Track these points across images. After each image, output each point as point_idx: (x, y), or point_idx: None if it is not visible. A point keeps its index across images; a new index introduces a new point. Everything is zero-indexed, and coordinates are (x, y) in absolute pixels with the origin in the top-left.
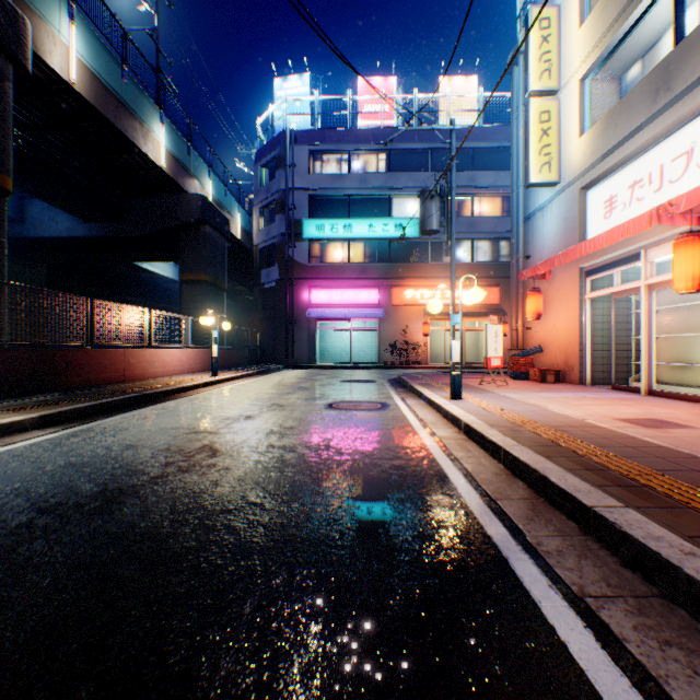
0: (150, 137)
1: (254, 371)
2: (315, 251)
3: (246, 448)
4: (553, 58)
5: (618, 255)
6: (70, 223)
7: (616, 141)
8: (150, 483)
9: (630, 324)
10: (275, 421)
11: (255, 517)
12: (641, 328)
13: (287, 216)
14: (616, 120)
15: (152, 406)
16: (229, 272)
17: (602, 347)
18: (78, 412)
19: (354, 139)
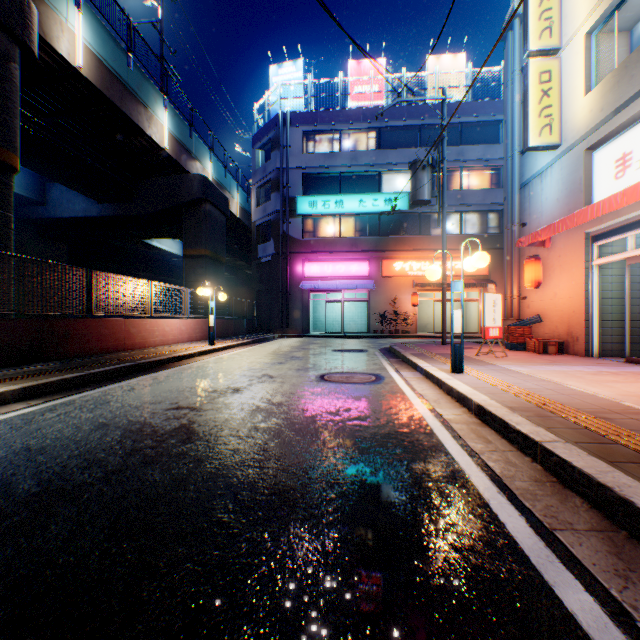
0: (154, 120)
1: (250, 340)
2: (308, 226)
3: (226, 431)
4: (555, 15)
5: (634, 216)
6: (85, 204)
7: (632, 93)
8: (100, 483)
9: None
10: (262, 395)
11: (215, 553)
12: None
13: (281, 193)
14: (632, 70)
15: (144, 376)
16: (229, 249)
17: (610, 316)
18: (65, 383)
19: (345, 119)
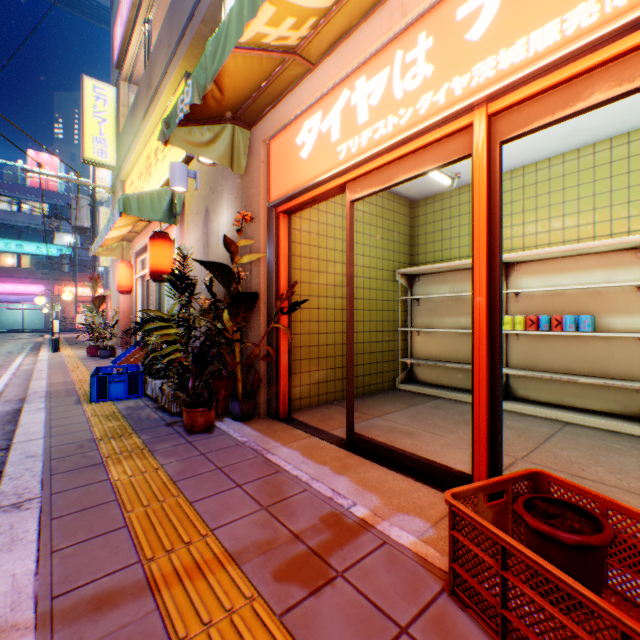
0: None
1: None
2: None
3: None
4: None
5: None
6: None
7: None
8: None
9: None
10: None
11: None
12: None
13: None
14: None
15: None
16: None
17: None
18: None
19: (27, 192)
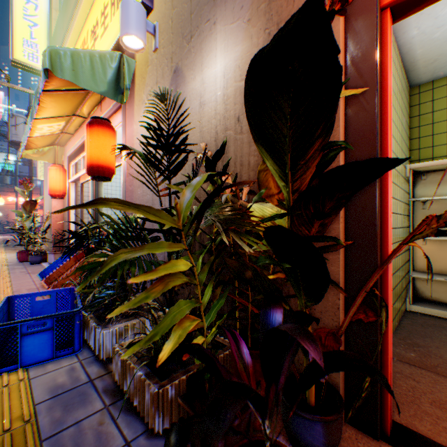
0: None
1: None
2: None
3: None
4: None
5: None
6: None
7: None
8: None
9: None
10: None
11: None
12: None
13: None
14: None
15: None
16: None
17: None
18: None
19: None
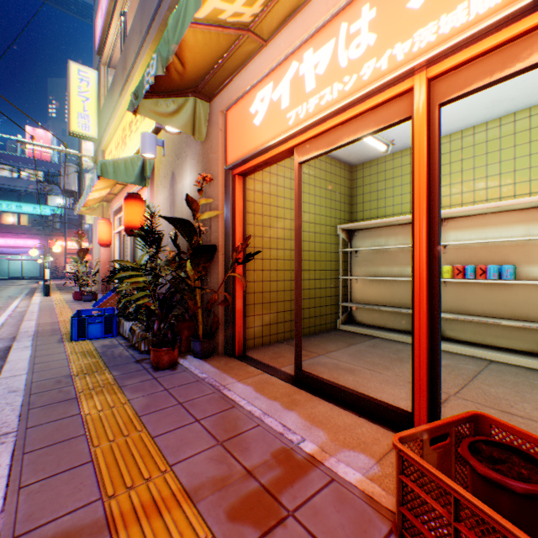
0: None
1: None
2: None
3: None
4: None
5: None
6: None
7: None
8: None
9: None
10: None
11: None
12: None
13: None
14: None
15: None
16: None
17: None
18: None
19: (25, 162)
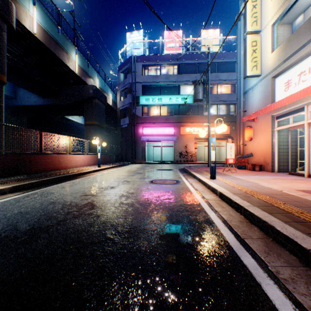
0: (70, 59)
1: (117, 165)
2: (145, 110)
3: (109, 204)
4: (258, 15)
5: (292, 108)
6: (36, 99)
7: (291, 53)
8: (56, 225)
9: (297, 142)
10: (124, 189)
11: (108, 248)
12: (305, 144)
13: (132, 94)
14: (291, 43)
15: (68, 181)
16: (106, 121)
17: (283, 153)
18: (32, 184)
19: (163, 59)
